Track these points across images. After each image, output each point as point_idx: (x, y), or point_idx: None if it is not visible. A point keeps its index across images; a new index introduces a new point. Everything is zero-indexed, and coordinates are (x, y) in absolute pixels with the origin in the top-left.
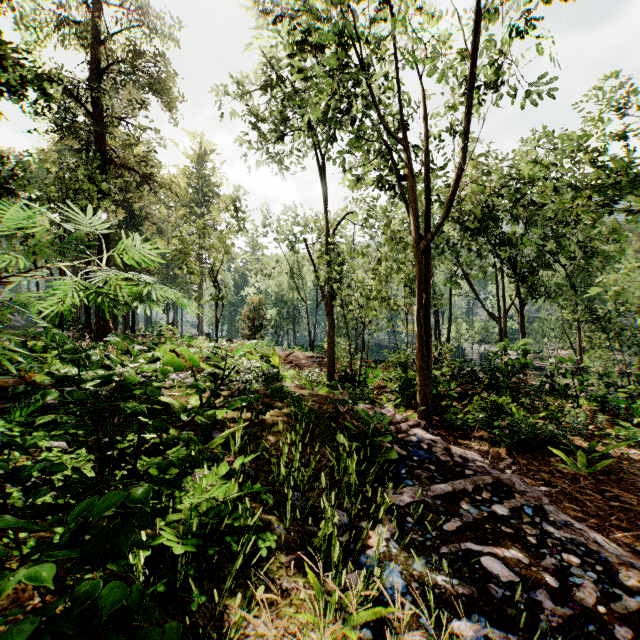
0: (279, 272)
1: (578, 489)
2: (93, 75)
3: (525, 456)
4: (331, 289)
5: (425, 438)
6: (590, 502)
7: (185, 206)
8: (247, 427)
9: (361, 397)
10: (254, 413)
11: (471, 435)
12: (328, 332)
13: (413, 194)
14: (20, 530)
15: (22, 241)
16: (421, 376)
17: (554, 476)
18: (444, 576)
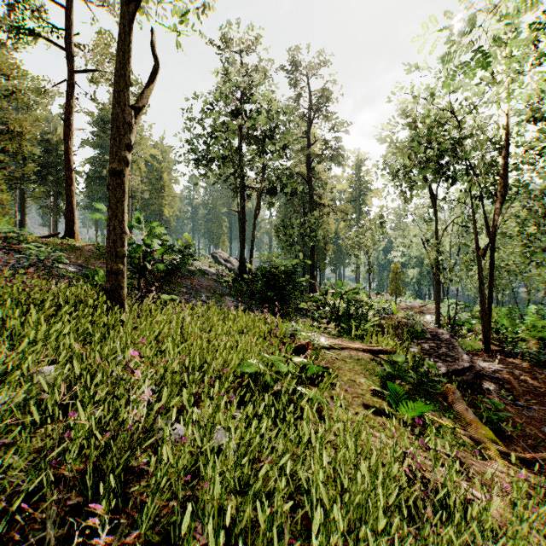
0: (417, 243)
1: (544, 377)
2: (308, 161)
3: (536, 367)
4: (438, 268)
5: (444, 336)
6: (543, 381)
7: (348, 202)
8: (379, 322)
9: (456, 333)
10: (380, 317)
11: (494, 349)
12: (436, 294)
13: (474, 225)
14: (350, 319)
15: (288, 250)
16: (481, 321)
17: (540, 374)
18: (414, 347)
